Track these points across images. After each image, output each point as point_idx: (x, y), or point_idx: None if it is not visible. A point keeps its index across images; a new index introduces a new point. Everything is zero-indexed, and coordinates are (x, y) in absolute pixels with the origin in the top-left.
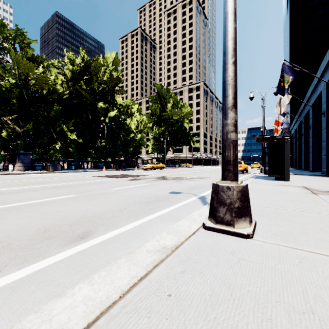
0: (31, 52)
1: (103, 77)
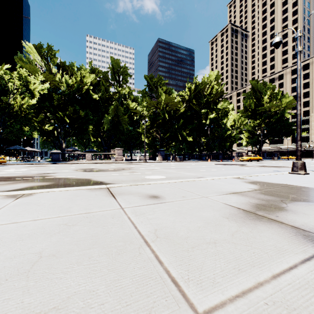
0: (165, 88)
1: (207, 92)
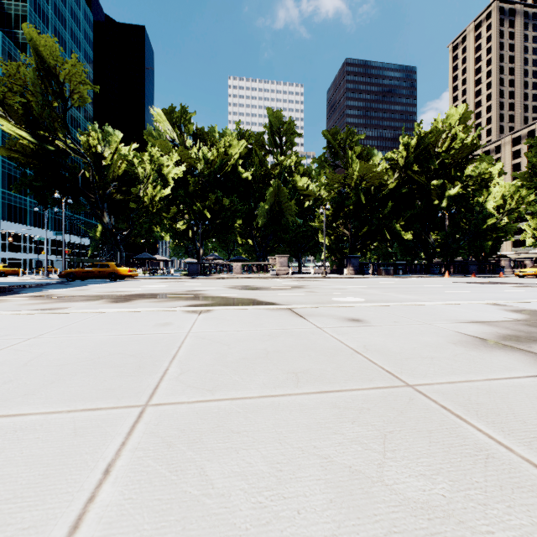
0: (359, 149)
1: (442, 147)
